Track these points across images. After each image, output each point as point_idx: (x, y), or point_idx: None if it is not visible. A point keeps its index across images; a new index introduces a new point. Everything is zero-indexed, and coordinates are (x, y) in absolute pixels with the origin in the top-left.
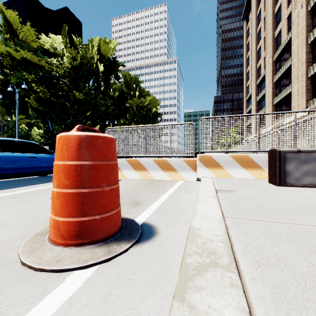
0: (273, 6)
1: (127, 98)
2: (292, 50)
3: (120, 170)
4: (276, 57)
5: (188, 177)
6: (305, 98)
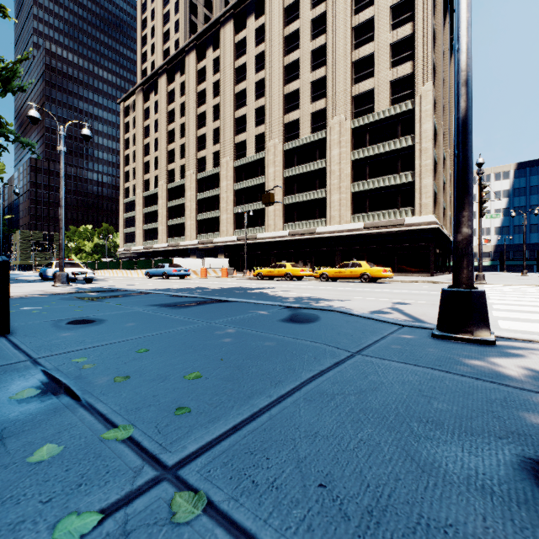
0: (167, 142)
1: None
2: (186, 195)
3: None
4: (170, 187)
5: None
6: (196, 232)
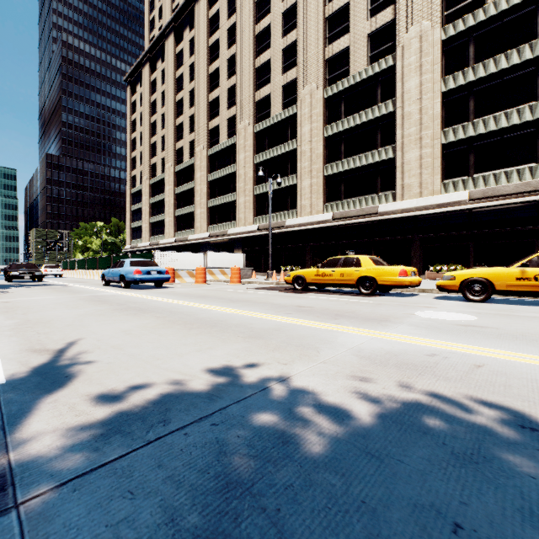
0: (175, 116)
1: None
2: (196, 177)
3: None
4: (178, 170)
5: None
6: (207, 223)
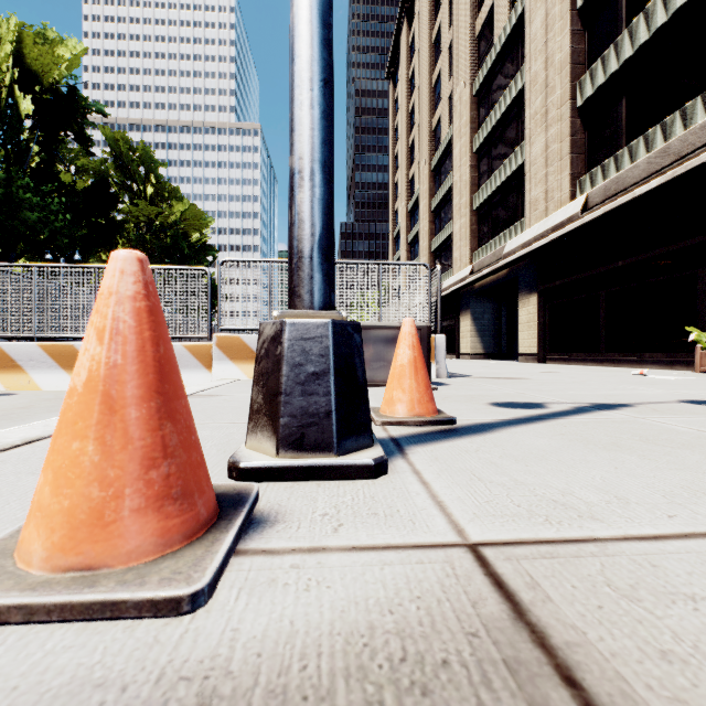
0: (430, 69)
1: (117, 197)
2: (454, 157)
3: (24, 370)
4: (434, 164)
5: (195, 381)
6: (470, 245)
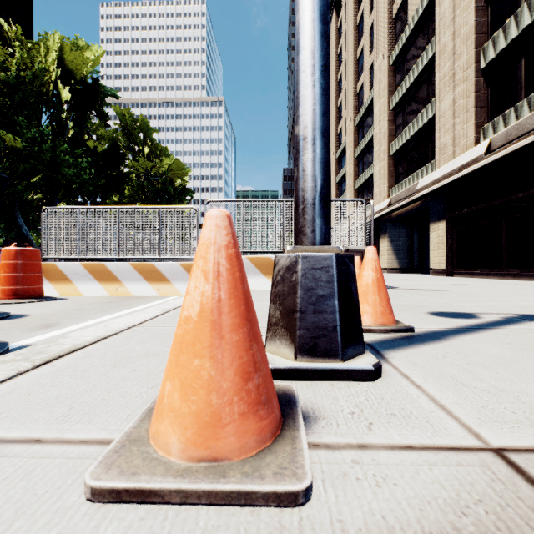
0: (355, 47)
1: (124, 156)
2: (374, 115)
3: (71, 282)
4: (358, 121)
5: None
6: (387, 183)
